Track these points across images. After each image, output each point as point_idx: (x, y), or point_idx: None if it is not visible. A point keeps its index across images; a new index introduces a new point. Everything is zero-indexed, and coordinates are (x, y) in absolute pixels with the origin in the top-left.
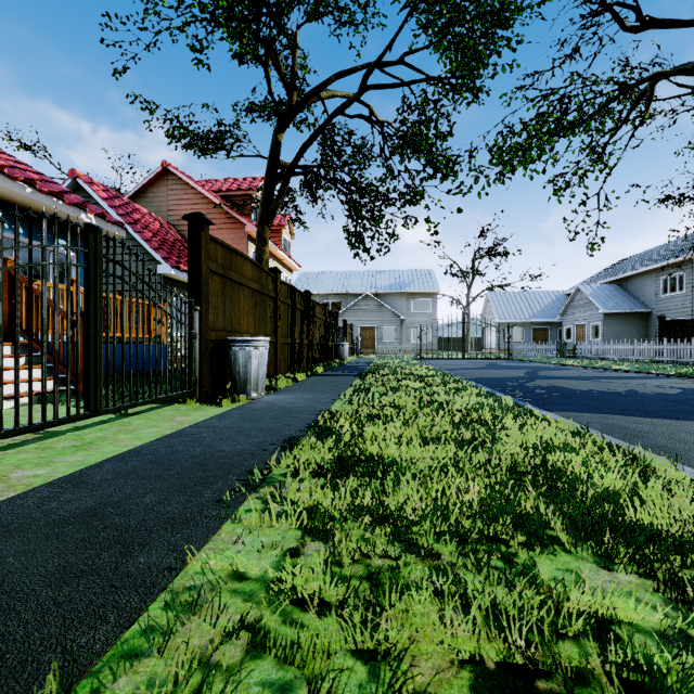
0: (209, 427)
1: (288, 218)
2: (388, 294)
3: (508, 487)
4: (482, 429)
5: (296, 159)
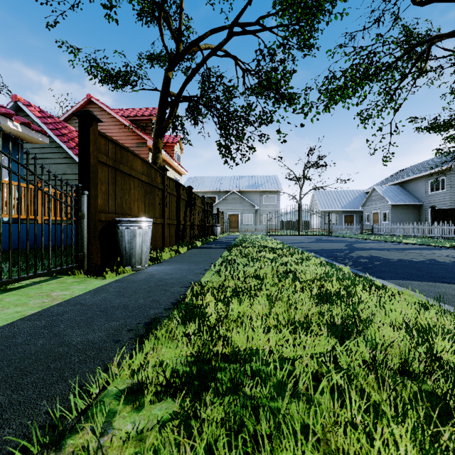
0: (77, 305)
1: (179, 138)
2: (248, 191)
3: (453, 445)
4: (342, 305)
5: (181, 90)
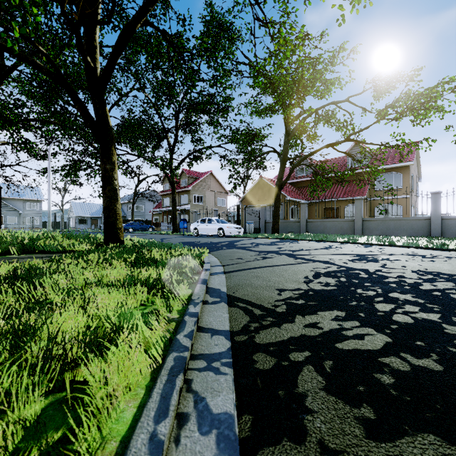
0: None
1: None
2: (11, 199)
3: None
4: None
5: None
